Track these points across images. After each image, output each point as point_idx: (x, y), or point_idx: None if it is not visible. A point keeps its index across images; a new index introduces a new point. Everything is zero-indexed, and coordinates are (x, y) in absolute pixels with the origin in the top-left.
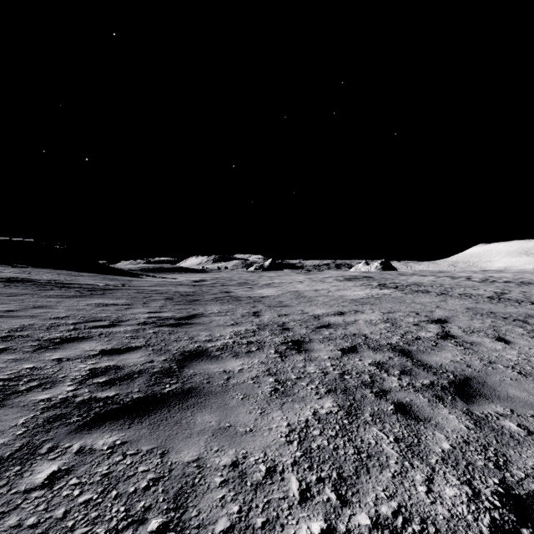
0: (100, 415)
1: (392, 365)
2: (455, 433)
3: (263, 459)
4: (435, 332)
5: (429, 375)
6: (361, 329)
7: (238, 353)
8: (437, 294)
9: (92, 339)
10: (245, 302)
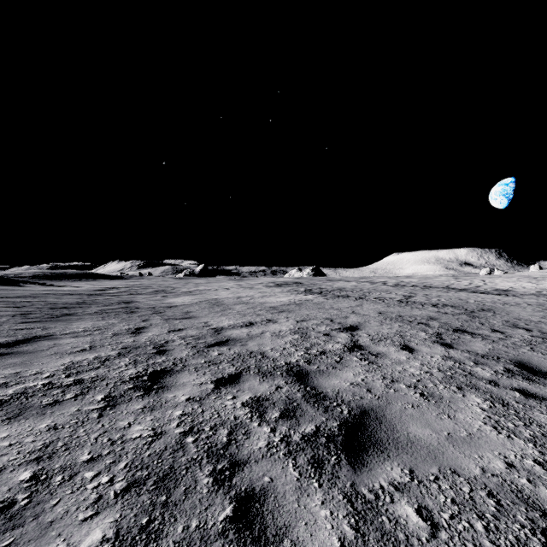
0: None
1: (275, 400)
2: None
3: None
4: (344, 343)
5: (317, 415)
6: (263, 344)
7: (26, 409)
8: (356, 298)
9: None
10: (139, 314)
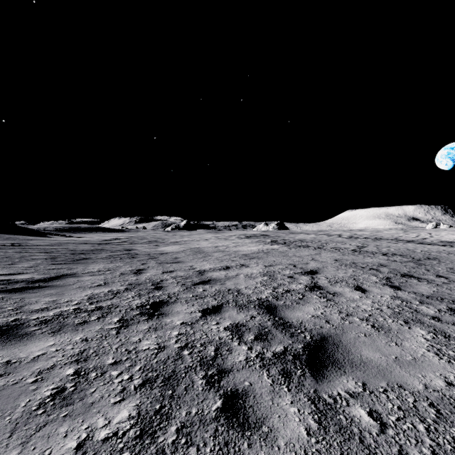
0: None
1: (250, 327)
2: (288, 450)
3: None
4: (305, 284)
5: (285, 338)
6: (238, 283)
7: (64, 326)
8: (315, 248)
9: None
10: (139, 259)
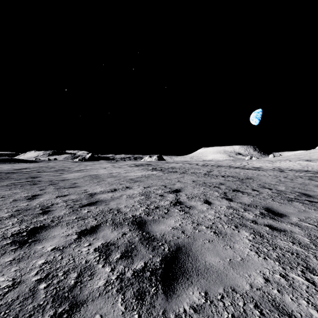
0: None
1: (119, 244)
2: None
3: None
4: (171, 200)
5: (147, 253)
6: (120, 203)
7: None
8: (181, 173)
9: None
10: (39, 185)
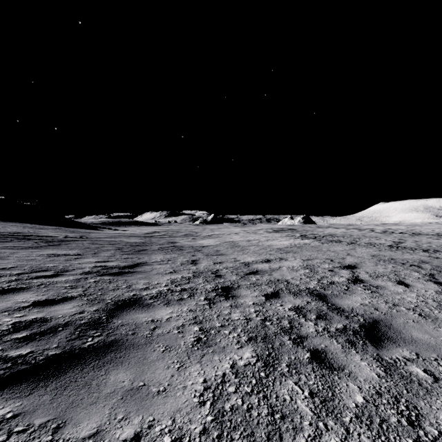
0: (2, 380)
1: (309, 309)
2: (367, 383)
3: (170, 428)
4: (347, 277)
5: (342, 319)
6: (284, 275)
7: (170, 301)
8: (348, 243)
9: (29, 289)
10: (187, 251)
